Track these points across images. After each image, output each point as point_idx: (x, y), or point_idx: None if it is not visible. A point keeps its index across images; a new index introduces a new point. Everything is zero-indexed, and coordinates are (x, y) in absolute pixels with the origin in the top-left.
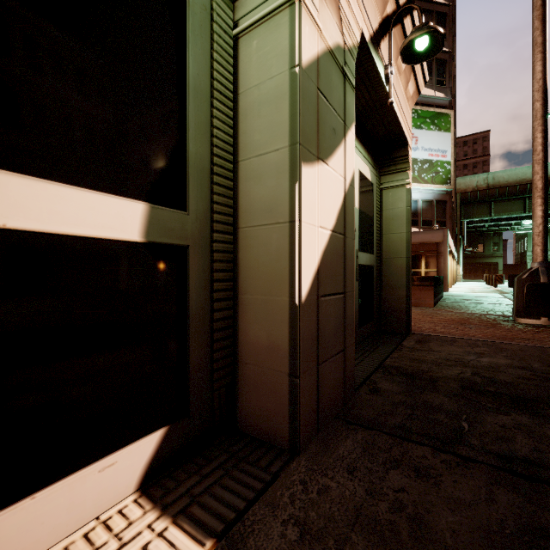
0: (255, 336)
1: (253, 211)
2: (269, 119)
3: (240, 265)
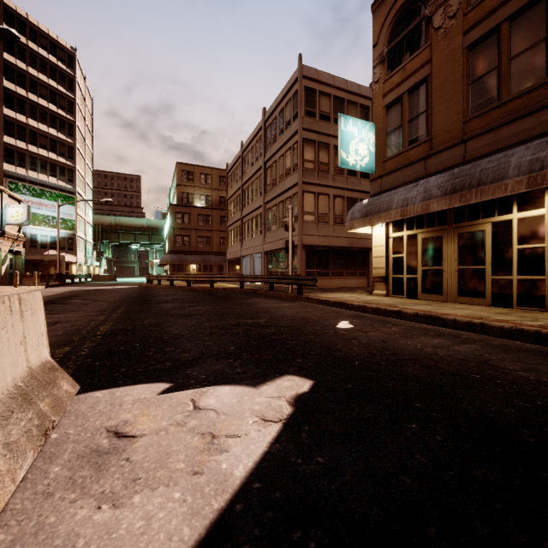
0: None
1: None
2: None
3: None
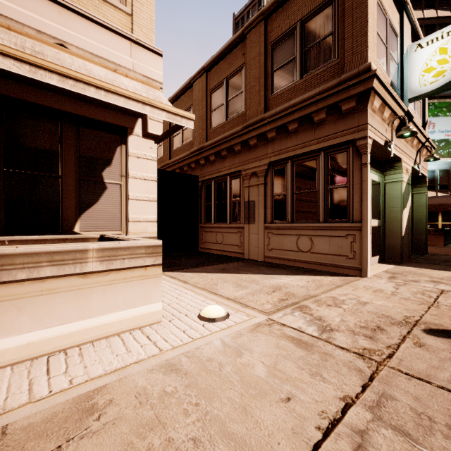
0: (391, 242)
1: (390, 218)
2: (395, 201)
3: (386, 229)
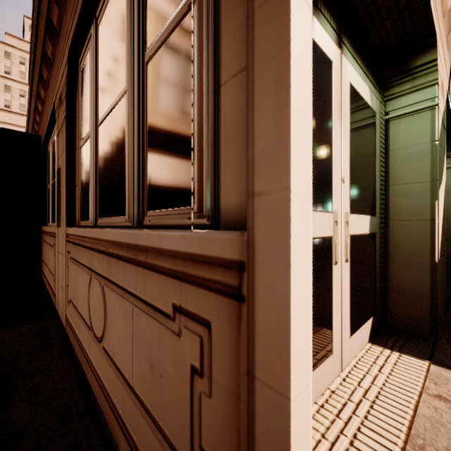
0: (403, 277)
1: (400, 212)
2: (414, 166)
3: (390, 240)
